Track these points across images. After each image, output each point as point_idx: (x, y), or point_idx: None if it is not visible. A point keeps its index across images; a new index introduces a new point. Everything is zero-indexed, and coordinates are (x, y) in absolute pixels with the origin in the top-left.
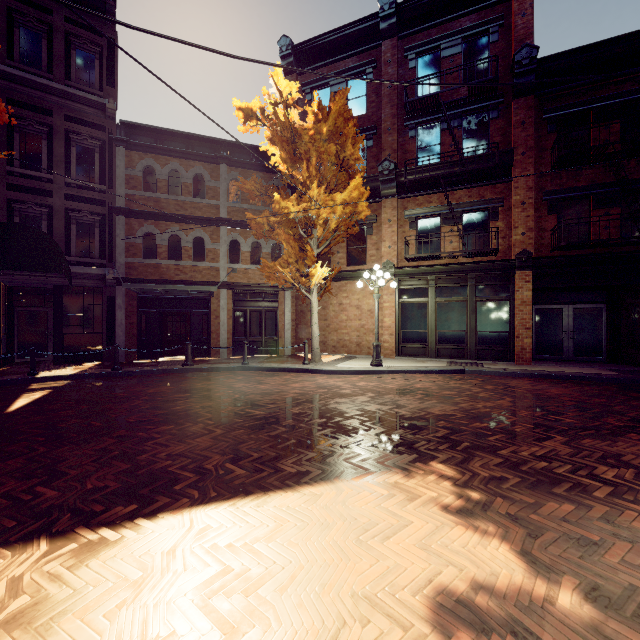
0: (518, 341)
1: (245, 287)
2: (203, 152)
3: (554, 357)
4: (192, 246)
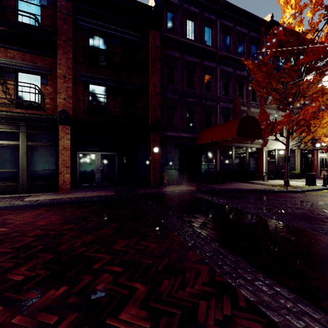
0: (61, 176)
1: None
2: None
3: (90, 185)
4: None
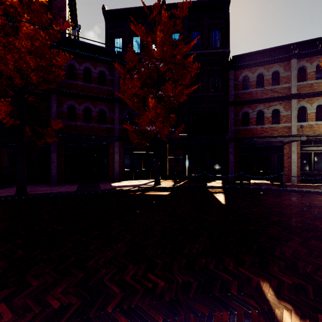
0: None
1: (311, 137)
2: (278, 56)
3: None
4: (271, 115)
